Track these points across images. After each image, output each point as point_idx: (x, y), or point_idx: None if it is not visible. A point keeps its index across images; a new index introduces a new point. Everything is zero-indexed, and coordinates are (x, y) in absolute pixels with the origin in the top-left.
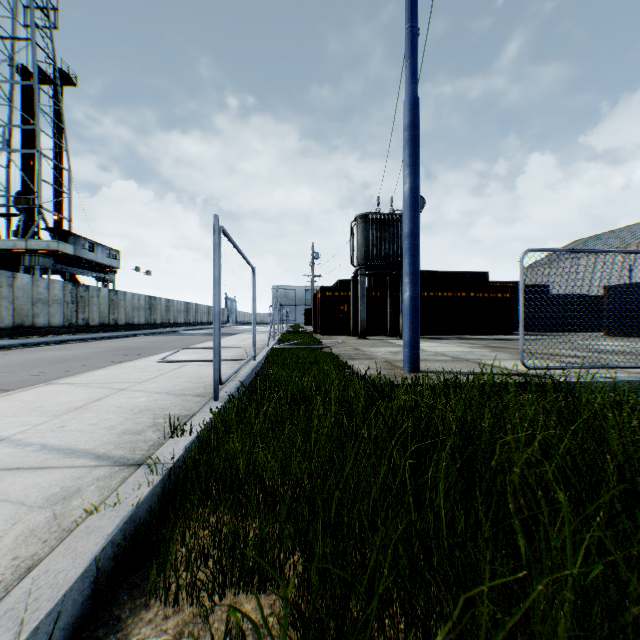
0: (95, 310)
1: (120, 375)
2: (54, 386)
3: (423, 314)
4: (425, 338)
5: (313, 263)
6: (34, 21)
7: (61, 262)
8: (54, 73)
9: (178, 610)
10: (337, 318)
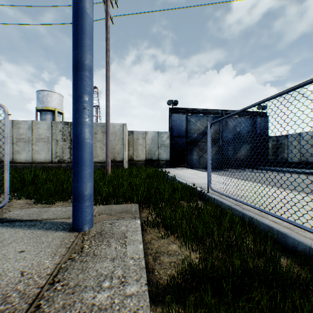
0: None
1: None
2: None
3: None
4: None
5: None
6: None
7: None
8: None
9: None
10: None
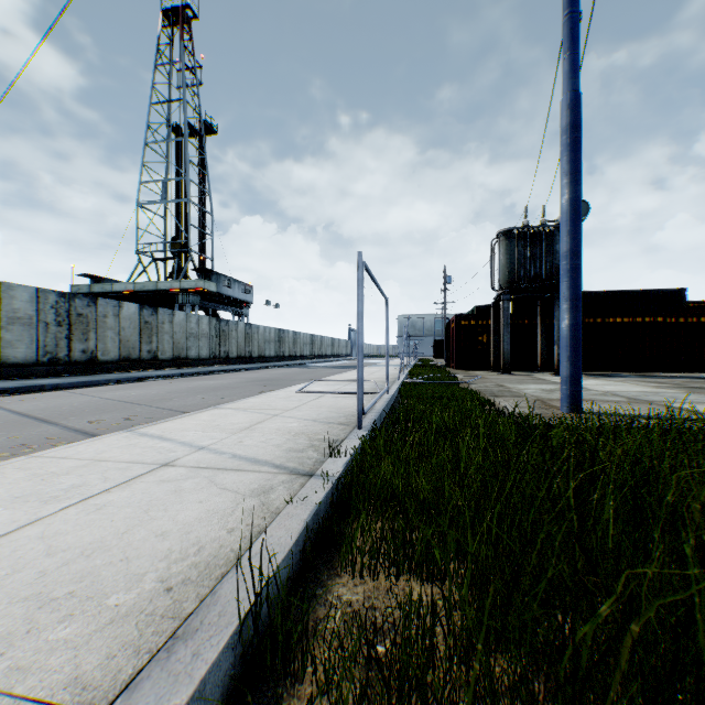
0: (233, 343)
1: (268, 403)
2: (220, 410)
3: (586, 345)
4: (589, 375)
5: (445, 288)
6: (184, 82)
7: (205, 299)
8: (199, 126)
9: (363, 582)
10: (474, 350)
